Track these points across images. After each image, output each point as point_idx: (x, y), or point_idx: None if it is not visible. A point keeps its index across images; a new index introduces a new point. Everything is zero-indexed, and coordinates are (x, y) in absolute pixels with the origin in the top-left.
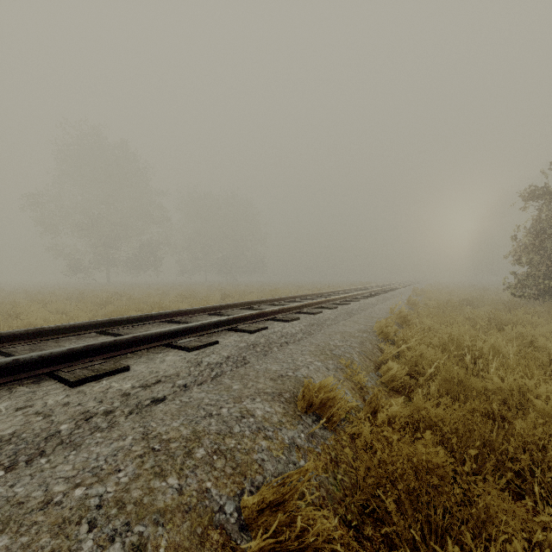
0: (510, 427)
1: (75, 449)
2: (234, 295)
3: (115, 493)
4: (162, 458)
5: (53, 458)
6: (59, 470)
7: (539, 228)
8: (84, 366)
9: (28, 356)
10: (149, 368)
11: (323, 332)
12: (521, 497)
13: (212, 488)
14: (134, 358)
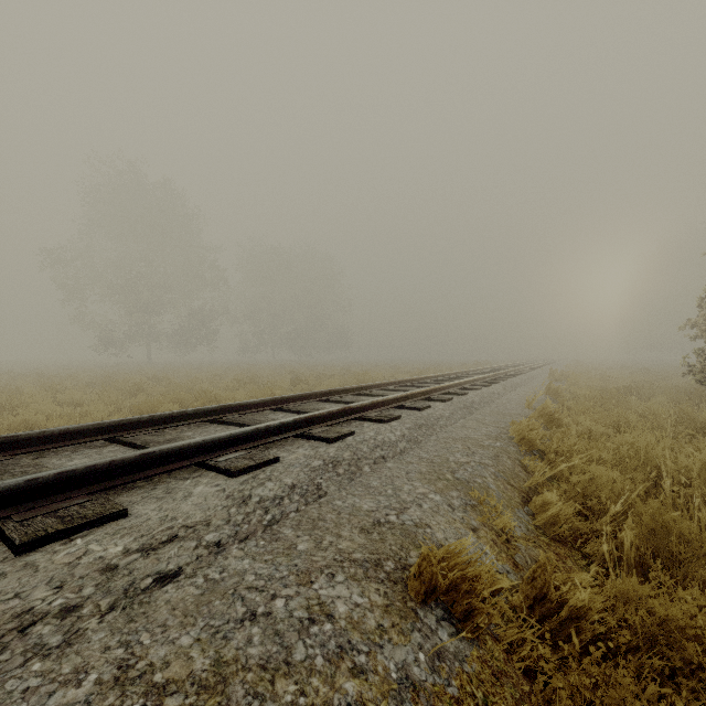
0: None
1: None
2: (308, 379)
3: None
4: None
5: None
6: None
7: None
8: (53, 508)
9: None
10: (161, 511)
11: (436, 438)
12: None
13: None
14: (144, 489)
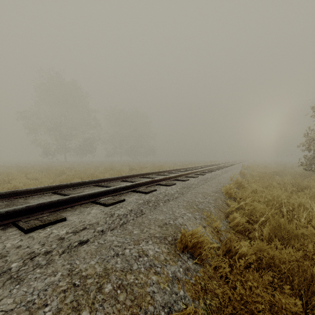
0: None
1: (19, 284)
2: (136, 169)
3: None
4: (79, 293)
5: (2, 291)
6: (2, 303)
7: None
8: (37, 217)
9: None
10: (79, 219)
11: (191, 192)
12: None
13: None
14: (71, 211)
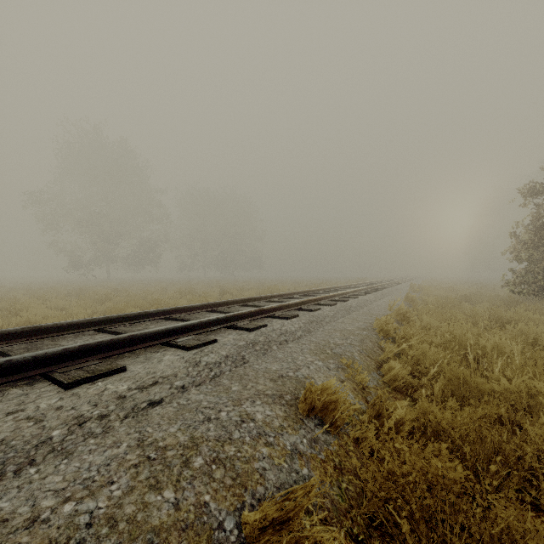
0: (523, 434)
1: (67, 458)
2: (232, 291)
3: (106, 509)
4: (158, 468)
5: (43, 467)
6: (48, 482)
7: (538, 224)
8: (80, 366)
9: (21, 357)
10: (146, 369)
11: (323, 330)
12: (535, 507)
13: (211, 502)
14: (132, 357)
